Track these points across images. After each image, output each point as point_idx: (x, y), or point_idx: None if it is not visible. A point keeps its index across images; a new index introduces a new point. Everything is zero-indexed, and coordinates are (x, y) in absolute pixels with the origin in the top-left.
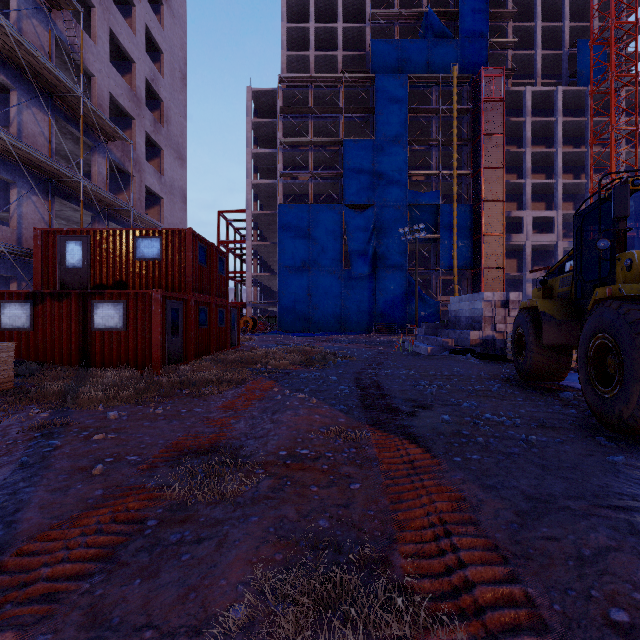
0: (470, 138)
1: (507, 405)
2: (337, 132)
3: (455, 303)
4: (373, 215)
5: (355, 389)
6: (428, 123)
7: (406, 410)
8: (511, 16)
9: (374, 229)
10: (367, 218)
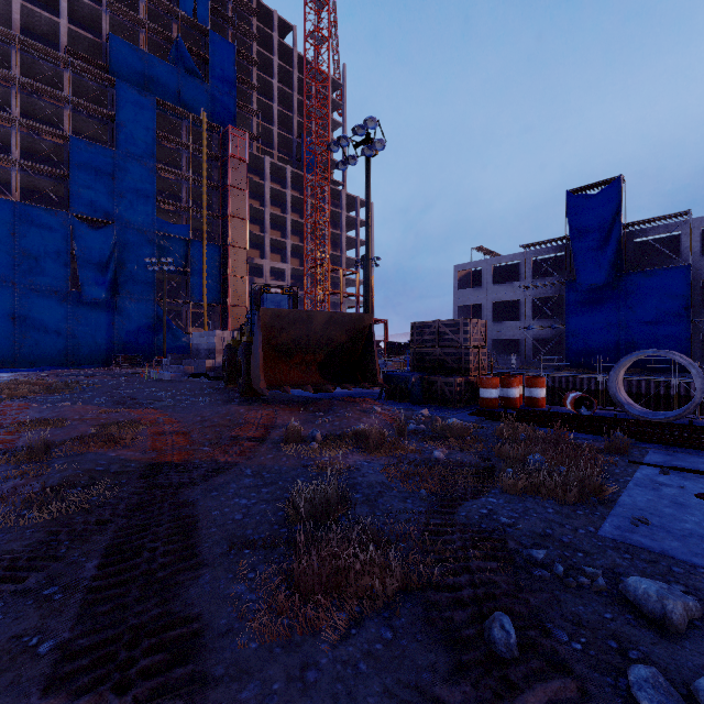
0: (219, 184)
1: (208, 396)
2: (60, 120)
3: (197, 338)
4: (113, 235)
5: (109, 399)
6: (179, 154)
7: (148, 403)
8: (255, 88)
9: (114, 251)
10: (105, 236)
